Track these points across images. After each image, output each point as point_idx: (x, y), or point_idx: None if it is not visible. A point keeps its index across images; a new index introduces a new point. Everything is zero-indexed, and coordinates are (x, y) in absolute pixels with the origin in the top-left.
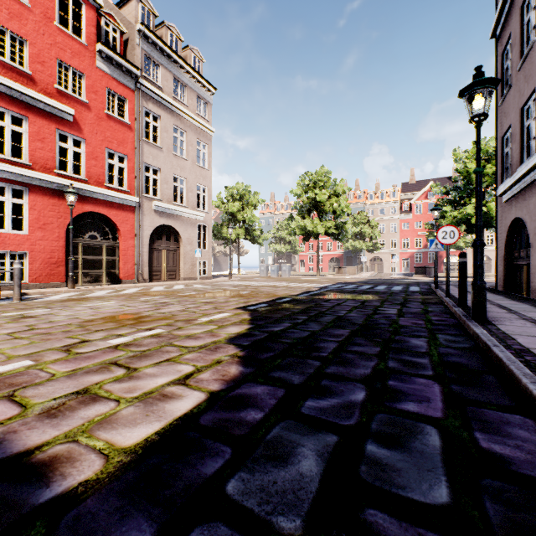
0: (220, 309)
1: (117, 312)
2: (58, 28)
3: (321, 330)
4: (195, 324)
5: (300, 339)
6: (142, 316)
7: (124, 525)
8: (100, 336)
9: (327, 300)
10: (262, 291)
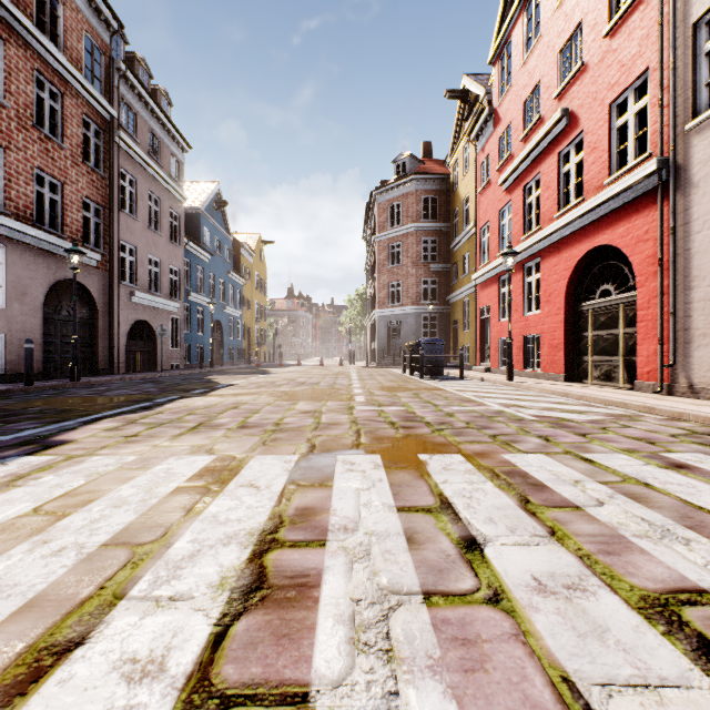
0: (248, 383)
1: (305, 380)
2: (558, 9)
3: (177, 381)
4: (241, 380)
5: (188, 380)
6: (280, 380)
7: (207, 376)
8: (266, 378)
9: (141, 393)
10: (263, 403)
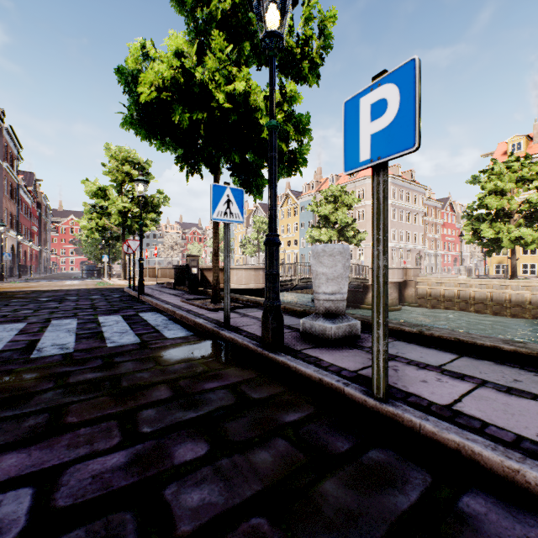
0: None
1: None
2: (452, 224)
3: None
4: None
5: None
6: None
7: None
8: None
9: None
10: None
